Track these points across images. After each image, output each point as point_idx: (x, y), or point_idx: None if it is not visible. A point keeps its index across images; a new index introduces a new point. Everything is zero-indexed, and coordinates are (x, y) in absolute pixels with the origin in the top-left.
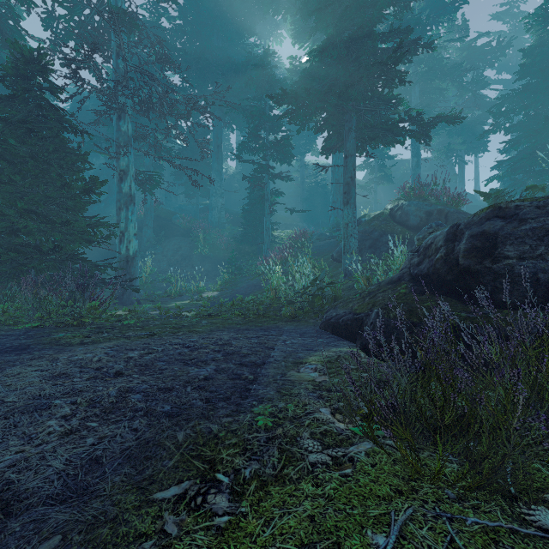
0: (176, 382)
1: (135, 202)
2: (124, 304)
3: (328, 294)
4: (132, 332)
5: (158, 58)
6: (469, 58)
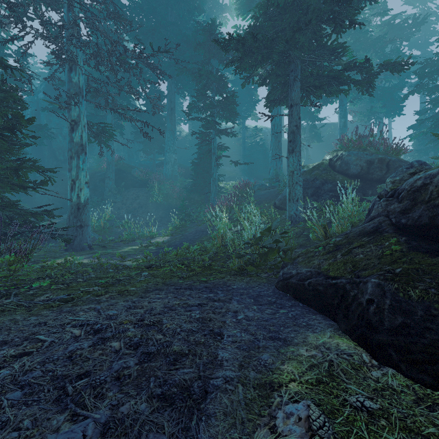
0: None
1: (86, 152)
2: (75, 251)
3: (286, 247)
4: (46, 295)
5: (109, 14)
6: (389, 33)
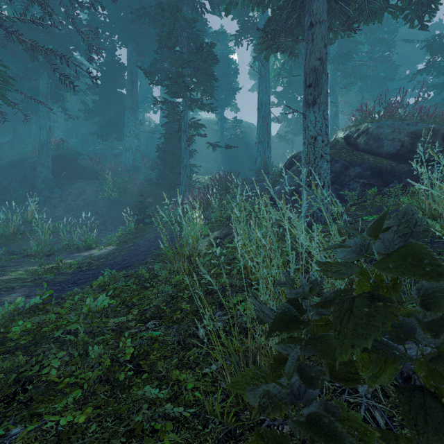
0: None
1: None
2: None
3: None
4: None
5: None
6: None
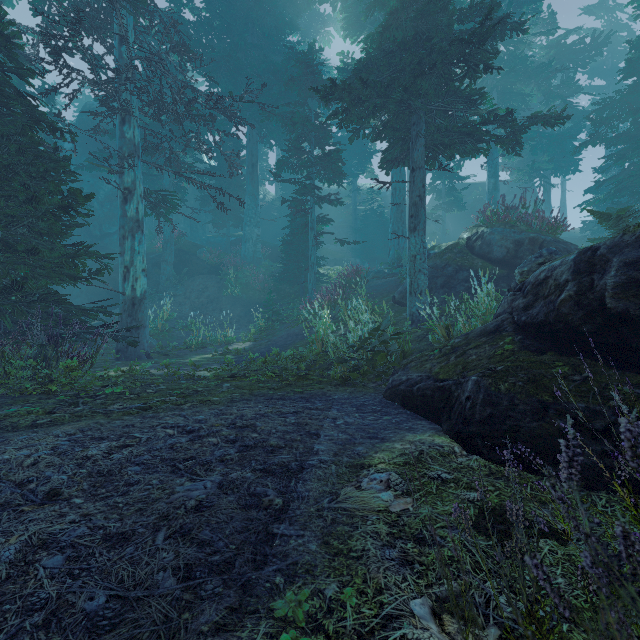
0: (143, 517)
1: (143, 229)
2: (129, 360)
3: (396, 350)
4: (119, 404)
5: (173, 46)
6: (558, 58)
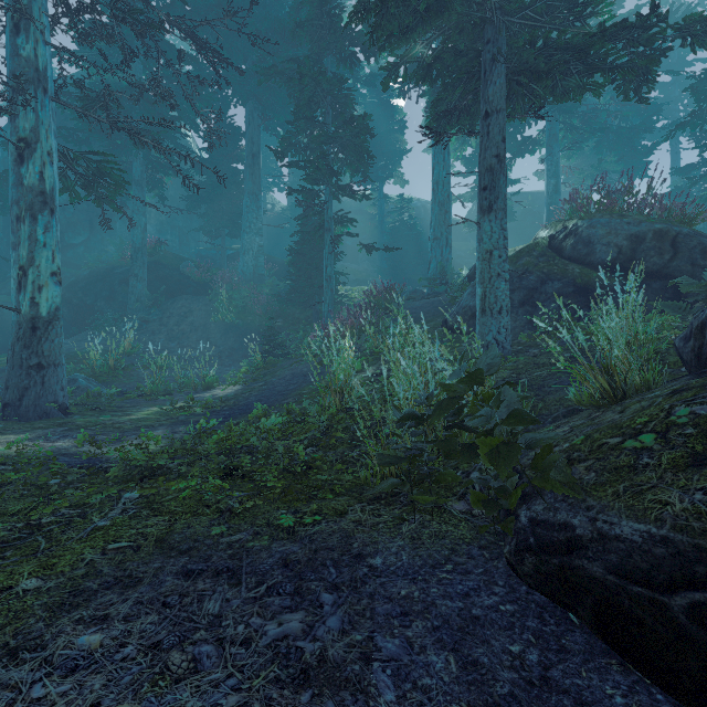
0: None
1: (54, 208)
2: (23, 419)
3: (544, 437)
4: None
5: None
6: None
